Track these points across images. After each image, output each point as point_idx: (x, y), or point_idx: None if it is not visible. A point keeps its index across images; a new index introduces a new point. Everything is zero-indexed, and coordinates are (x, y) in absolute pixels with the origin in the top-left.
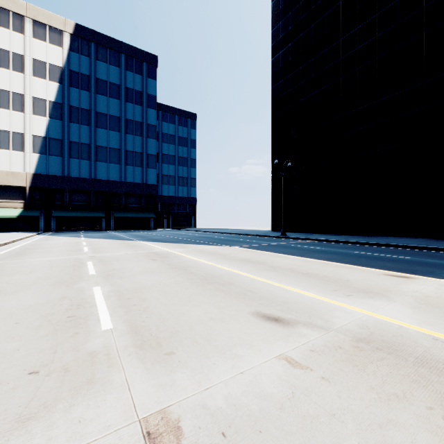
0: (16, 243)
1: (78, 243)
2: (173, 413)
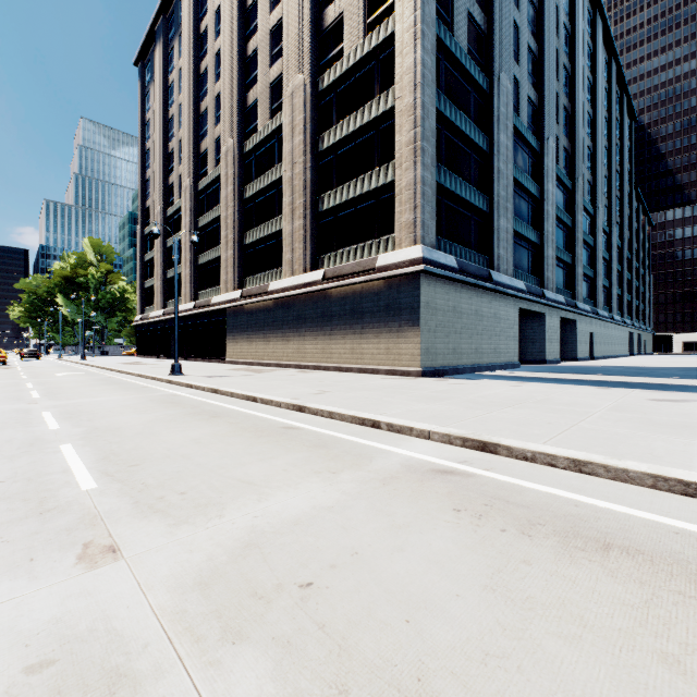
0: (392, 438)
1: (111, 452)
2: (19, 381)
